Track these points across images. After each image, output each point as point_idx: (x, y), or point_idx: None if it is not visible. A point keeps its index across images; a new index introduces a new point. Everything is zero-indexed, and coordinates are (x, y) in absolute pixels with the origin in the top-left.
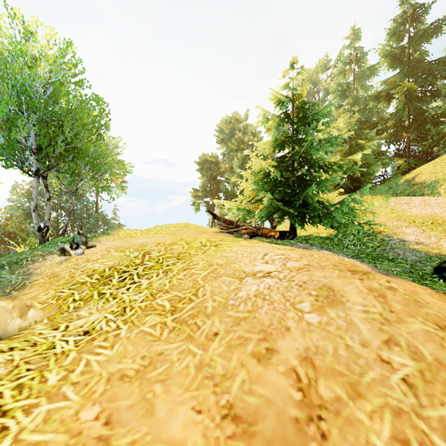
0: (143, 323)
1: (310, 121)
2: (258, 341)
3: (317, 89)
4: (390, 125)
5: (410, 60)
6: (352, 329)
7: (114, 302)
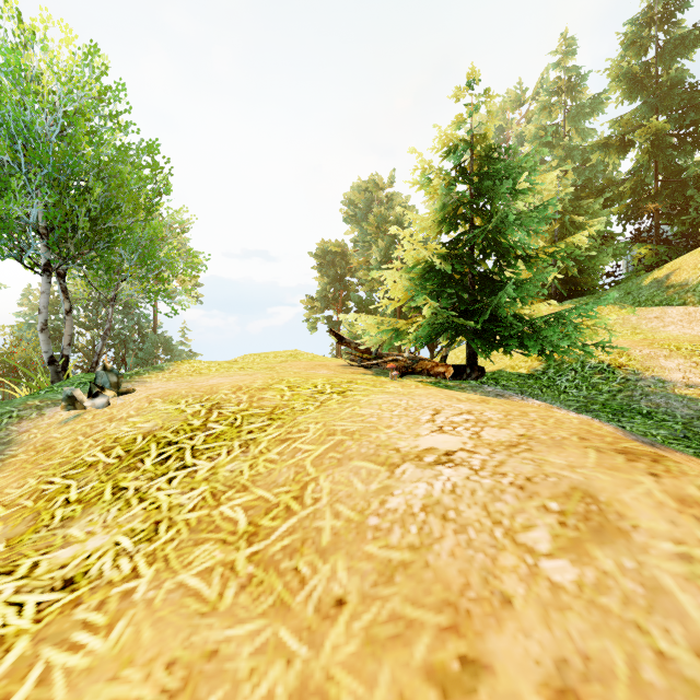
0: (186, 564)
1: (501, 179)
2: (438, 634)
3: (504, 136)
4: (626, 192)
5: (659, 85)
6: (663, 605)
7: (140, 508)
